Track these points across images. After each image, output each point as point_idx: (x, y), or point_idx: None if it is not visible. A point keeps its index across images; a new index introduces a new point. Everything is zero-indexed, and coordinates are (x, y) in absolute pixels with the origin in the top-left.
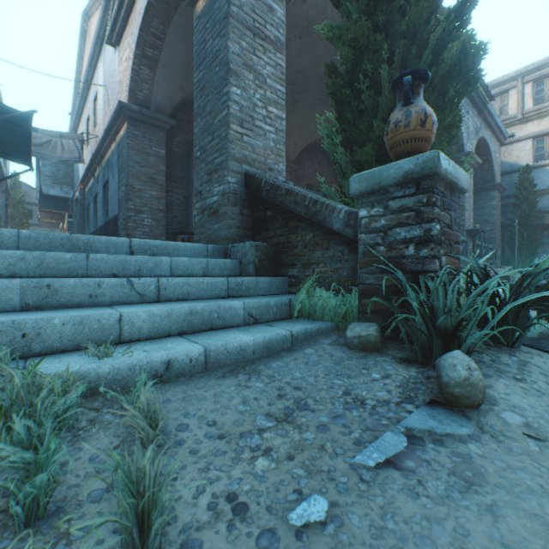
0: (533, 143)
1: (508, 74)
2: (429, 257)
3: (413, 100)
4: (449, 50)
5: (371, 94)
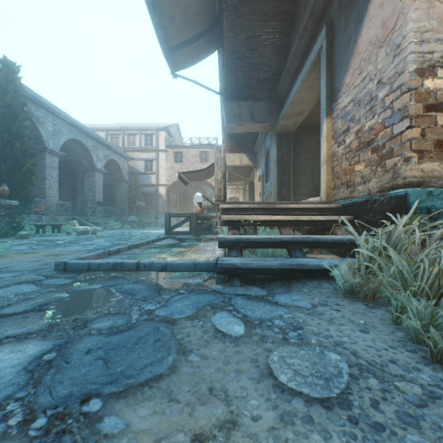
0: (145, 163)
1: (136, 127)
2: (1, 219)
3: (2, 186)
4: (27, 165)
5: (1, 171)
